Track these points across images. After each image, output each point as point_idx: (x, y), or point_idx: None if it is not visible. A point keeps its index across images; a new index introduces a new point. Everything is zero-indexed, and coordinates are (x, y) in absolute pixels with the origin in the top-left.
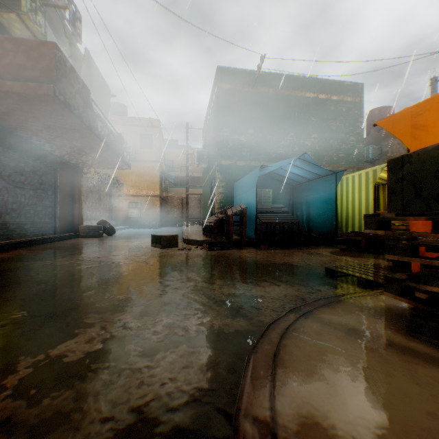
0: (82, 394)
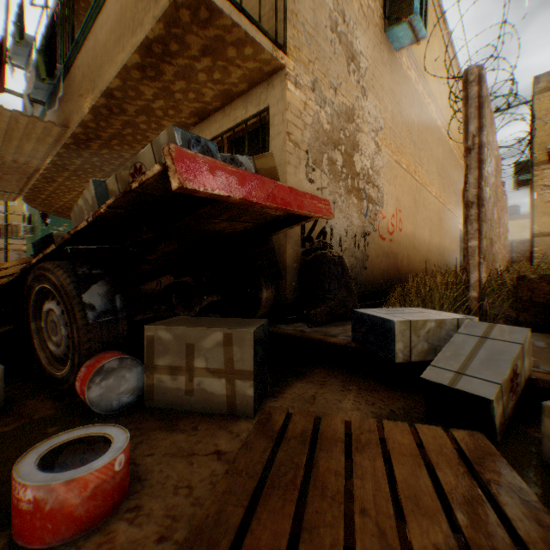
0: None
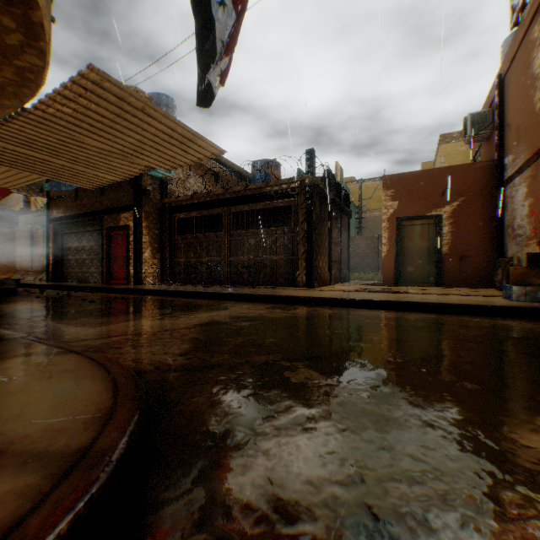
0: (241, 374)
